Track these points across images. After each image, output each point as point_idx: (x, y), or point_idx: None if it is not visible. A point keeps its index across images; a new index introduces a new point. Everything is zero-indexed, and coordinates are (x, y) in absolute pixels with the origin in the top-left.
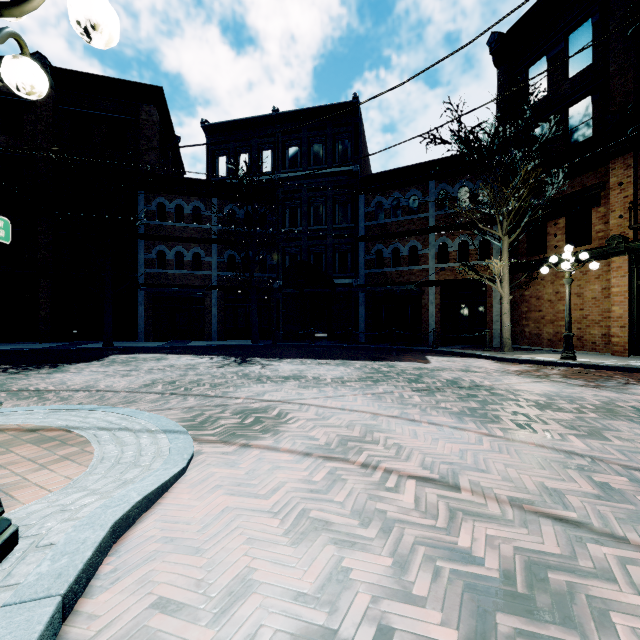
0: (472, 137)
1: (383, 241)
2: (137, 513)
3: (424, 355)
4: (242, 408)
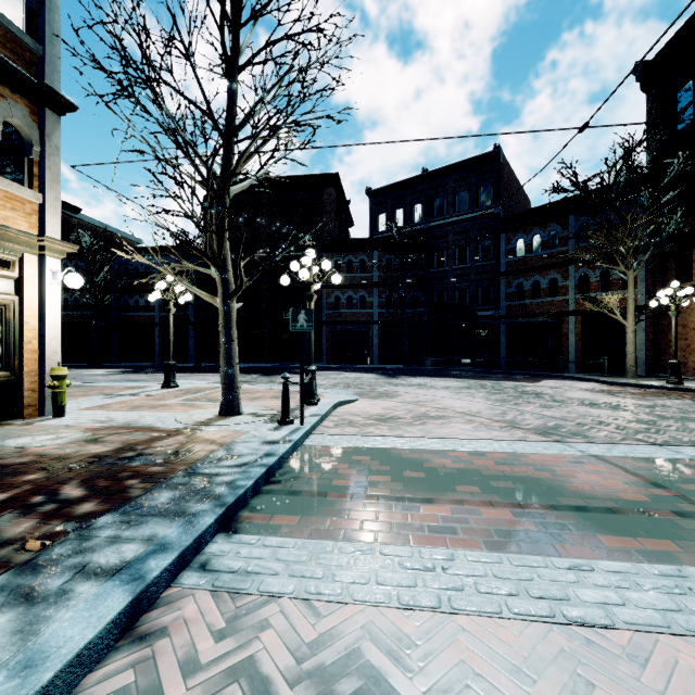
0: (584, 189)
1: (523, 275)
2: (343, 404)
3: (545, 379)
4: (381, 392)
